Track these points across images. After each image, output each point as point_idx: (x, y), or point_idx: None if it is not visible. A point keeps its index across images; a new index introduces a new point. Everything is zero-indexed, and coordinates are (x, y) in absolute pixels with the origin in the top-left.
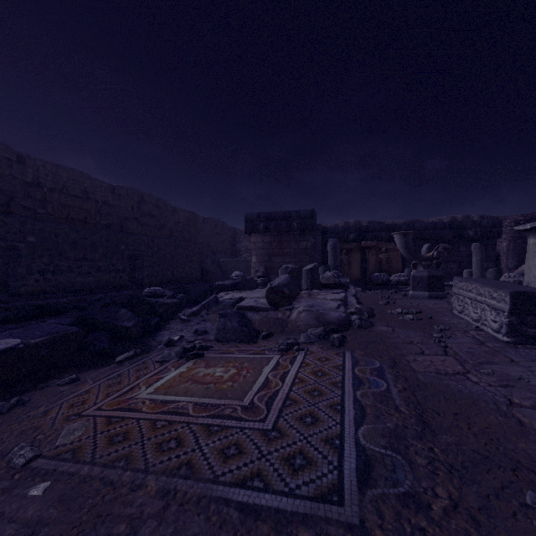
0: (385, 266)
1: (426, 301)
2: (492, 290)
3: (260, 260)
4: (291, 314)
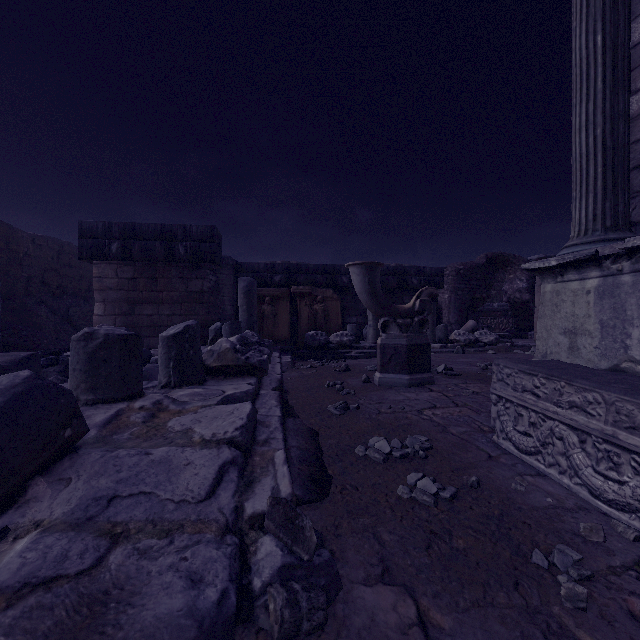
0: (322, 321)
1: (410, 394)
2: None
3: (113, 310)
4: None
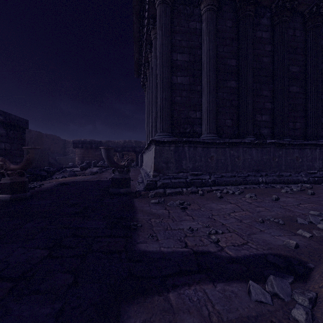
0: None
1: None
2: None
3: (80, 158)
4: (86, 171)
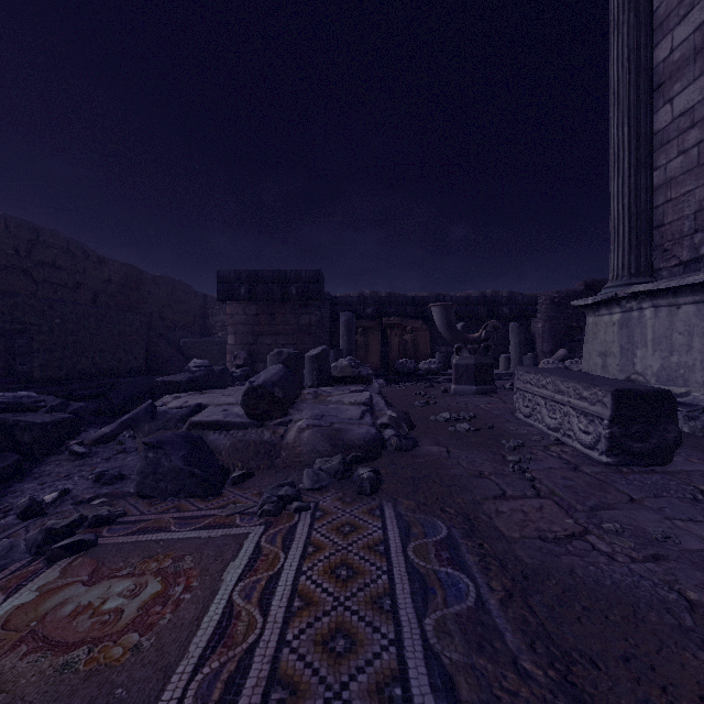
0: (411, 350)
1: (475, 398)
2: (581, 386)
3: (241, 340)
4: (287, 432)
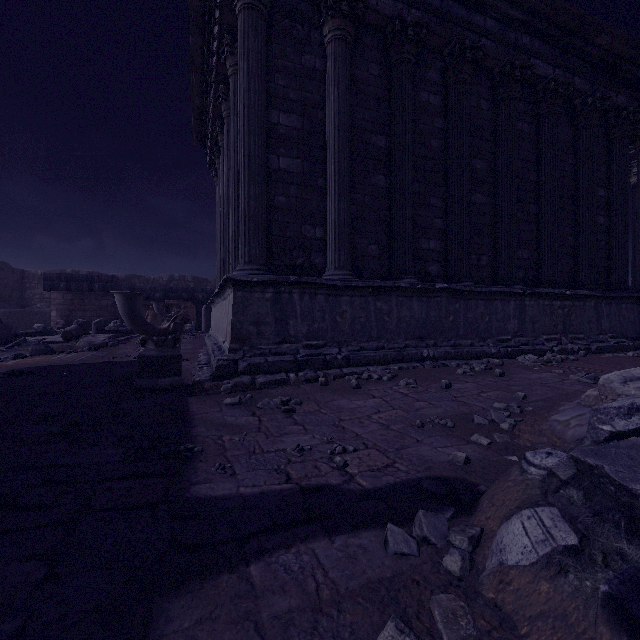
0: None
1: None
2: None
3: (61, 314)
4: (77, 343)
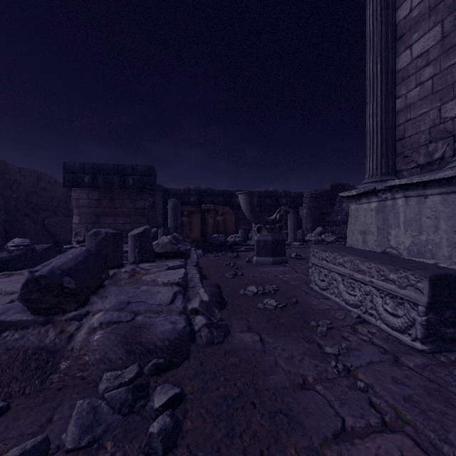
0: (222, 228)
1: (273, 268)
2: (387, 268)
3: (85, 220)
4: (78, 330)
